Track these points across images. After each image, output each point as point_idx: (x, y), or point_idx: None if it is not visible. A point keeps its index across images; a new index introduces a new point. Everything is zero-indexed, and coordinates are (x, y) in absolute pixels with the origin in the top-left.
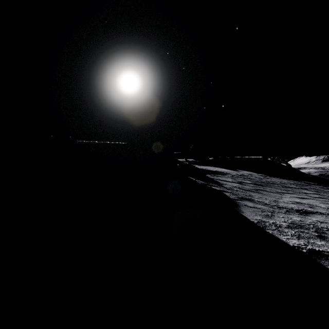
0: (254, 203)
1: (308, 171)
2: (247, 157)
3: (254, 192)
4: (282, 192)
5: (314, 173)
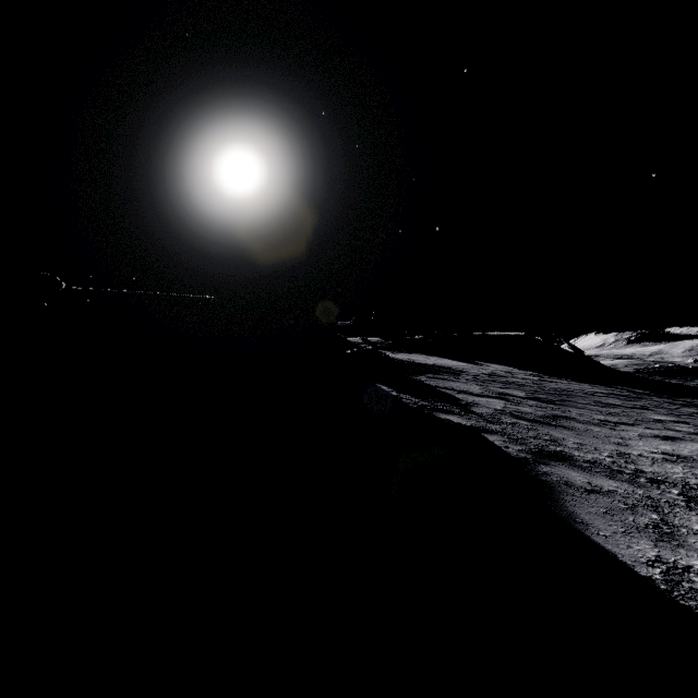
0: (582, 470)
1: (613, 364)
2: (495, 334)
3: (554, 425)
4: (611, 421)
5: (624, 367)
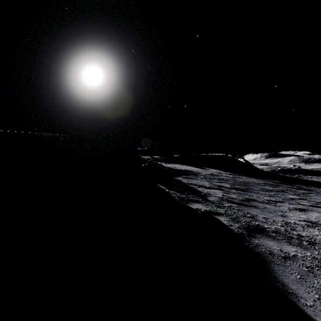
0: (274, 240)
1: (261, 168)
2: (212, 154)
3: (249, 205)
4: (273, 200)
5: (266, 169)
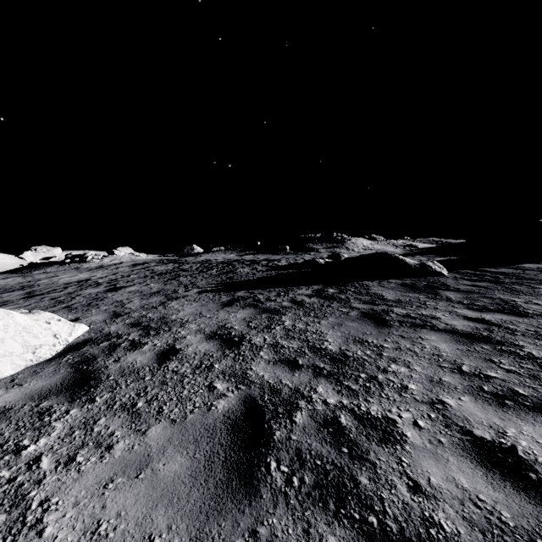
0: None
1: None
2: None
3: None
4: None
5: None
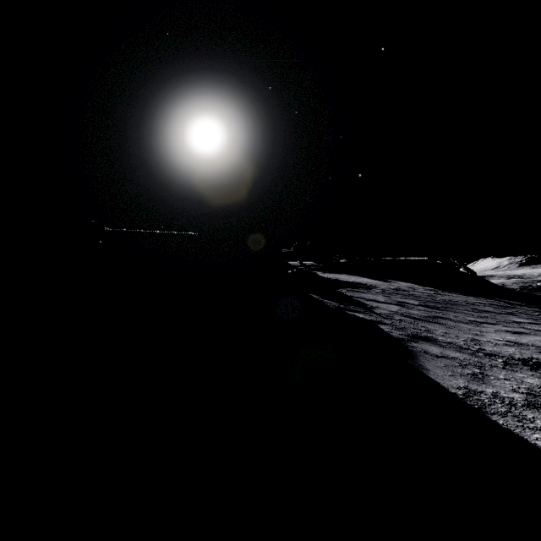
0: (439, 346)
1: (502, 282)
2: (403, 259)
3: (431, 322)
4: (478, 321)
5: (511, 285)
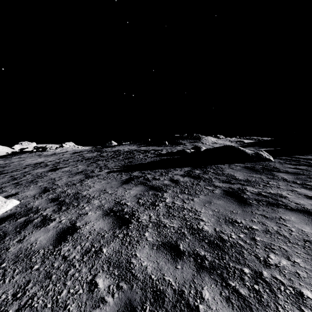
0: None
1: None
2: None
3: None
4: None
5: None
